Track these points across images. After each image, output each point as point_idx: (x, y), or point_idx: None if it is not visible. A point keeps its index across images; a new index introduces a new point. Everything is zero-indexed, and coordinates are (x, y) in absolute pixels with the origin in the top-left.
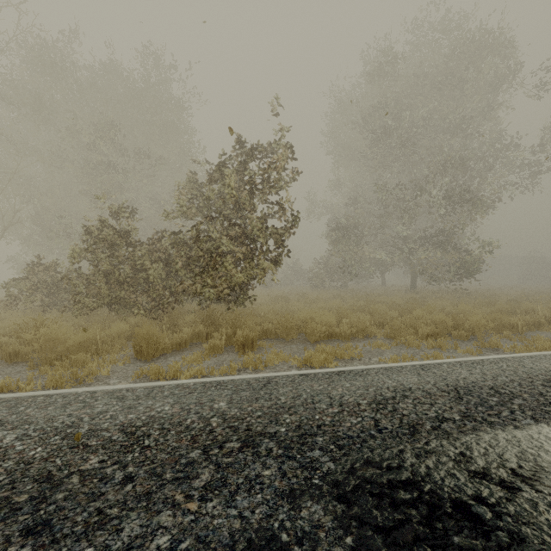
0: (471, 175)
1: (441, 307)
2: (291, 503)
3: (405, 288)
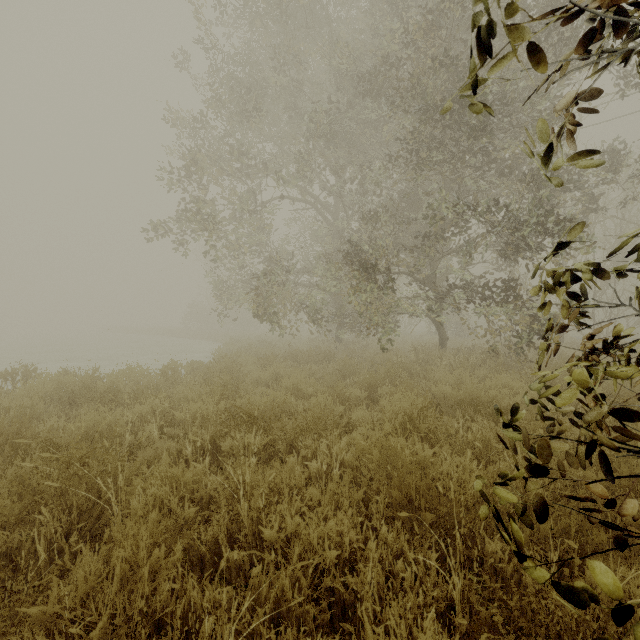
0: None
1: None
2: None
3: None
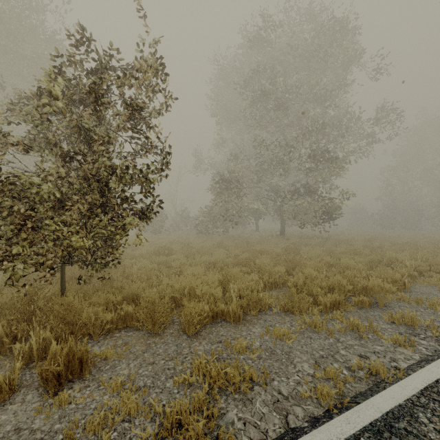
0: (328, 140)
1: (314, 255)
2: None
3: (274, 233)
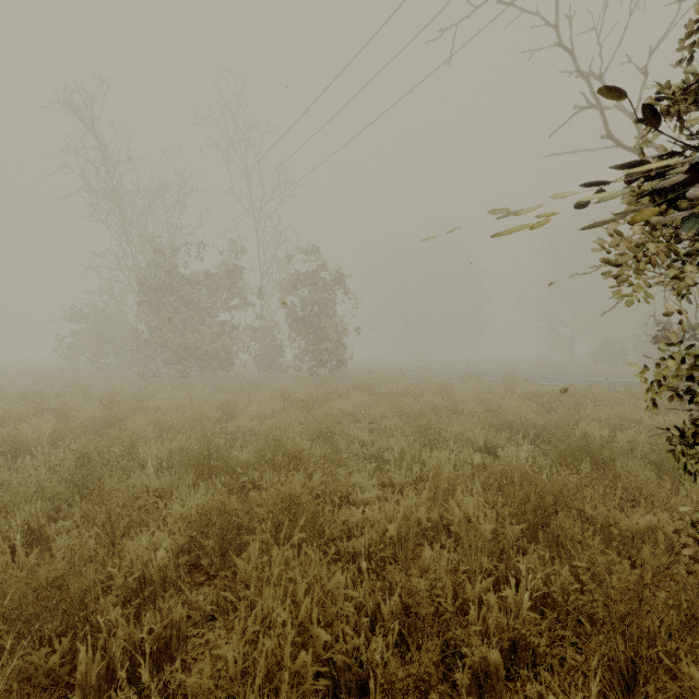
0: None
1: None
2: None
3: None
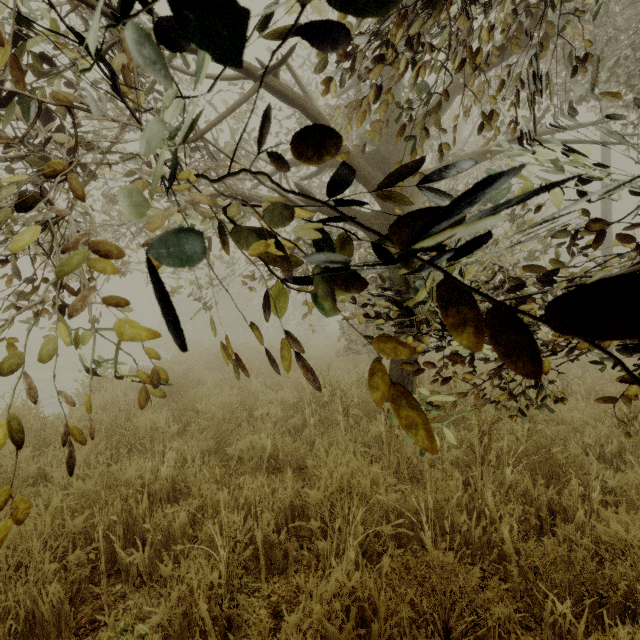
0: None
1: None
2: None
3: None
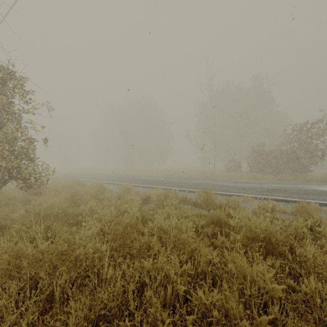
0: None
1: None
2: (320, 185)
3: None
